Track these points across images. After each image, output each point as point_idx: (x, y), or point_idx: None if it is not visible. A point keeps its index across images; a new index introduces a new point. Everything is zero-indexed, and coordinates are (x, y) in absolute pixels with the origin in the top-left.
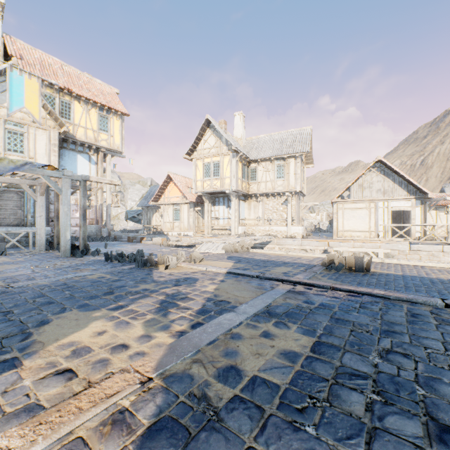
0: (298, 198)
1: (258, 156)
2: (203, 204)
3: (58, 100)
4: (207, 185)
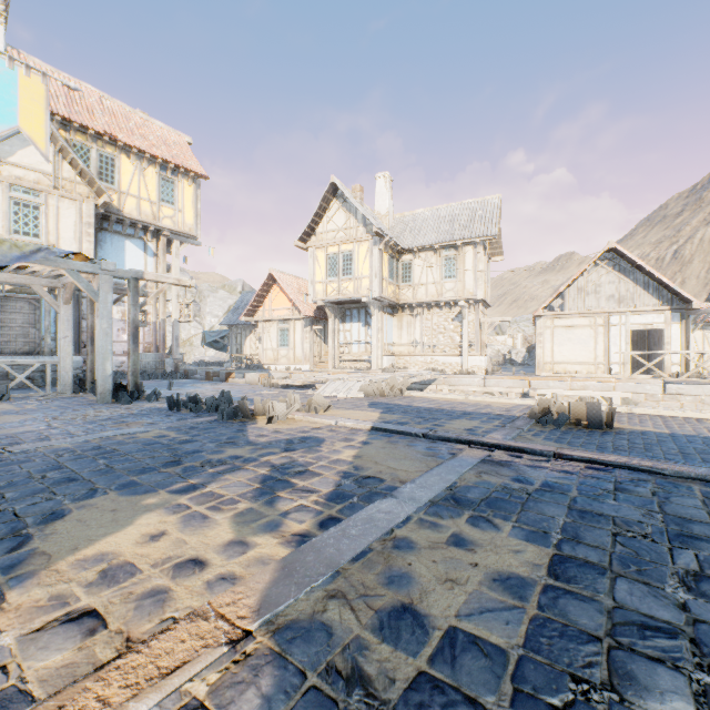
0: (479, 310)
1: (414, 243)
2: (326, 321)
3: (95, 152)
4: (332, 289)
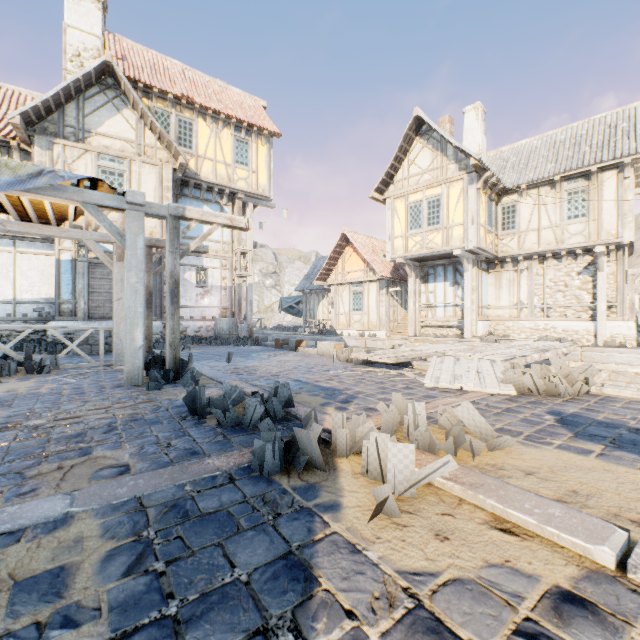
0: (624, 259)
1: (520, 179)
2: (402, 283)
3: (174, 118)
4: (414, 243)
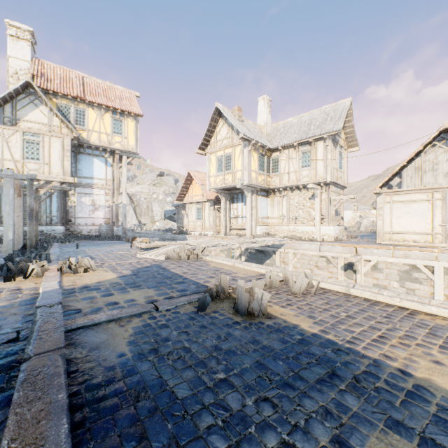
0: (329, 191)
1: (280, 143)
2: None
3: (73, 109)
4: (219, 180)
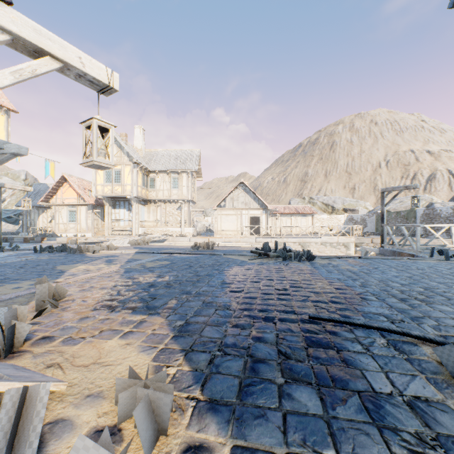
0: (189, 205)
1: (157, 168)
2: (102, 207)
3: None
4: (108, 189)
